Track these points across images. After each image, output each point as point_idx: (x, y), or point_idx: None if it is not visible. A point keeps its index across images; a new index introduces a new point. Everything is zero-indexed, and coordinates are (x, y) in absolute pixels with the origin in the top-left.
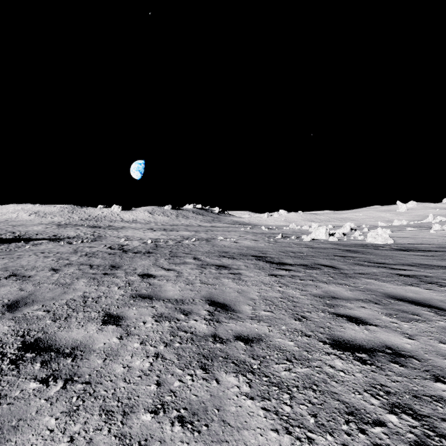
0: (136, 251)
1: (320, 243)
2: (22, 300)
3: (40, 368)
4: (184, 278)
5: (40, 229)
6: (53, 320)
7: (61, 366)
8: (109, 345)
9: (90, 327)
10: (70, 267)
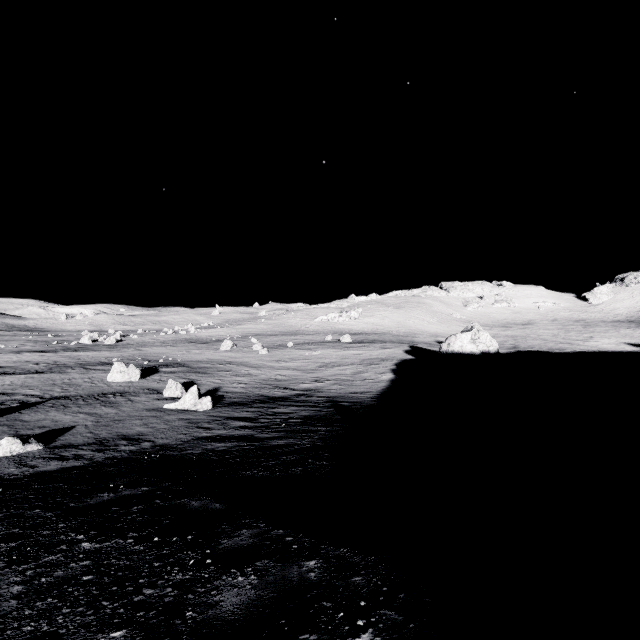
0: None
1: (77, 345)
2: None
3: None
4: (2, 355)
5: None
6: None
7: None
8: None
9: None
10: None
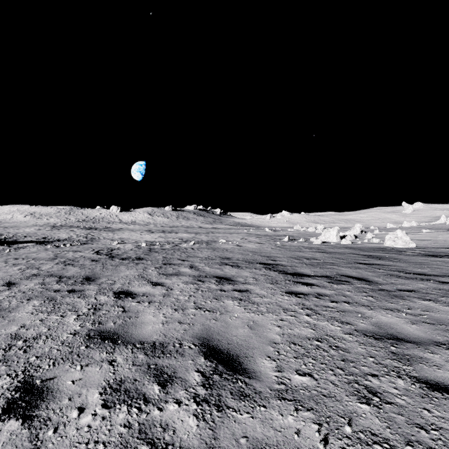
0: (125, 257)
1: (333, 247)
2: None
3: None
4: (173, 298)
5: (32, 231)
6: None
7: None
8: None
9: None
10: (31, 281)
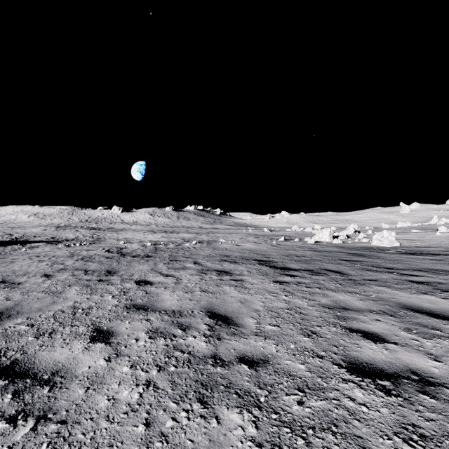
0: (135, 255)
1: (325, 246)
2: (6, 312)
3: (10, 401)
4: (183, 285)
5: (39, 231)
6: (36, 336)
7: (35, 399)
8: (95, 370)
9: (75, 346)
10: (63, 273)
